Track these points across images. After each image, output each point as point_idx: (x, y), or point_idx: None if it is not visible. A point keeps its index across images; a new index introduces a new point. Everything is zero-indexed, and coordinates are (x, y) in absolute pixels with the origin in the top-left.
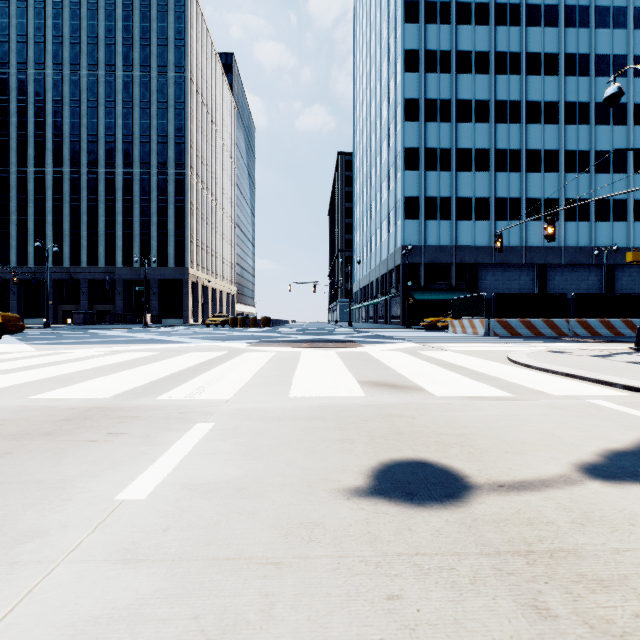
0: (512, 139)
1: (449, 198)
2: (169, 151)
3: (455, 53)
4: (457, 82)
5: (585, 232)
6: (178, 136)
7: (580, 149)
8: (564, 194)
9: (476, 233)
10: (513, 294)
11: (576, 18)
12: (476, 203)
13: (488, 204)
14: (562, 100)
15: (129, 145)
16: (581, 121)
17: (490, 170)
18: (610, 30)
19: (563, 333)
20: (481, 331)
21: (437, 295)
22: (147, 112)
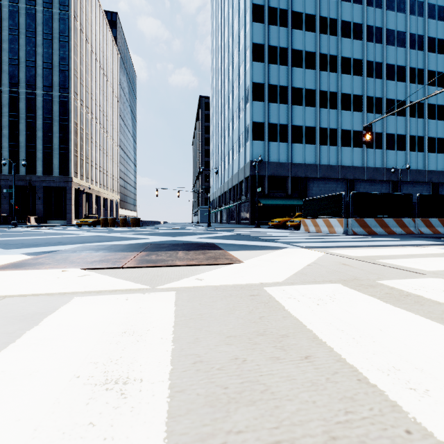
0: (331, 84)
1: (286, 125)
2: (54, 76)
3: (291, 12)
4: (292, 35)
5: (379, 157)
6: (62, 64)
7: (376, 96)
8: None
9: (306, 154)
10: (369, 193)
11: (374, 0)
12: (306, 130)
13: (314, 132)
14: (365, 59)
15: (15, 67)
16: (377, 76)
17: (316, 106)
18: (395, 13)
19: (411, 231)
20: (339, 230)
21: (278, 201)
22: (33, 40)
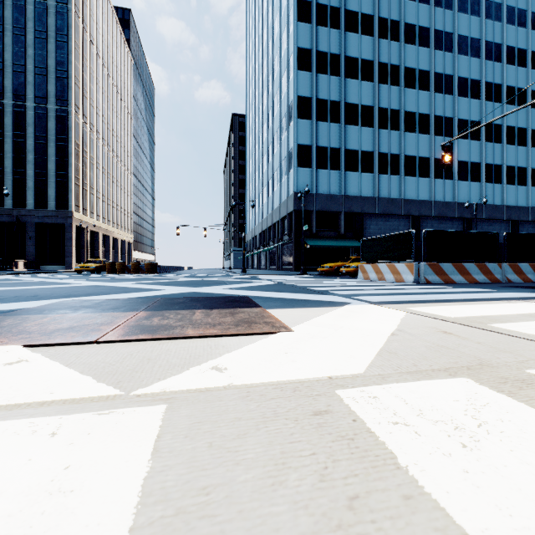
0: (392, 100)
1: (338, 149)
2: (49, 85)
3: (344, 11)
4: (345, 39)
5: (450, 189)
6: (60, 70)
7: (446, 116)
8: (434, 154)
9: (362, 184)
10: (445, 232)
11: None
12: (362, 156)
13: (372, 158)
14: (432, 70)
15: None
16: (447, 91)
17: (374, 126)
18: (468, 15)
19: (496, 279)
20: (409, 277)
21: (328, 242)
22: (21, 39)
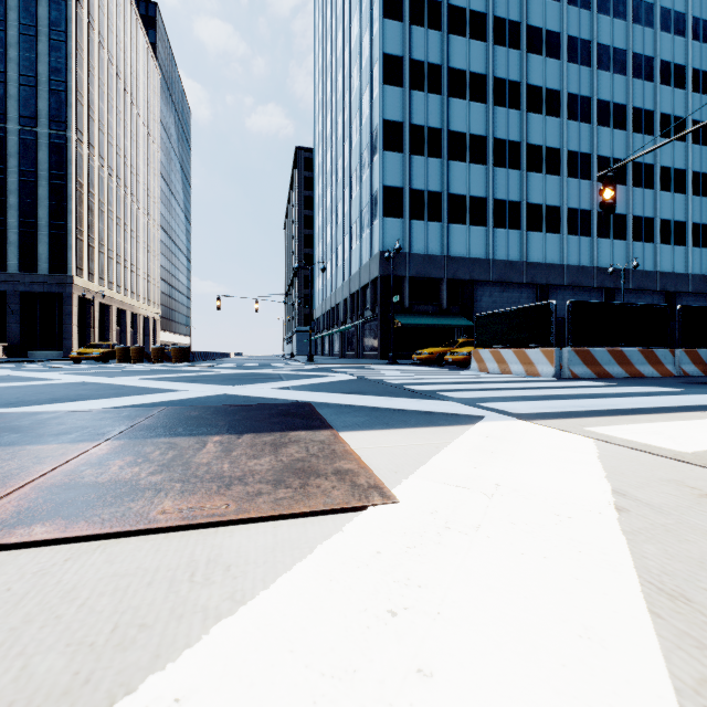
0: (512, 128)
1: (439, 193)
2: (39, 100)
3: (447, 6)
4: (449, 44)
5: (587, 249)
6: (55, 80)
7: (582, 151)
8: (566, 202)
9: (471, 241)
10: (598, 303)
11: None
12: (471, 203)
13: (485, 206)
14: (564, 90)
15: None
16: (583, 118)
17: (487, 163)
18: (611, 18)
19: (668, 371)
20: (546, 369)
21: (426, 319)
22: (0, 36)
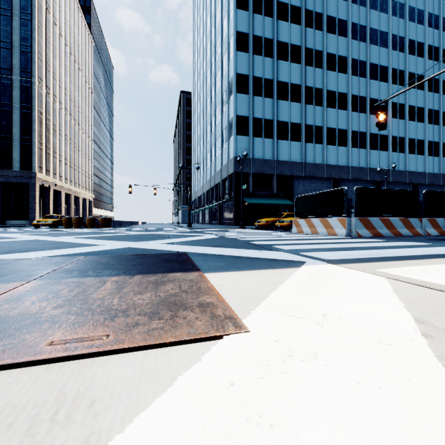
0: (317, 80)
1: (272, 120)
2: (14, 58)
3: (276, 2)
4: (278, 26)
5: (363, 156)
6: (24, 45)
7: (360, 95)
8: (350, 127)
9: (292, 151)
10: (374, 189)
11: None
12: (292, 127)
13: (300, 129)
14: (349, 56)
15: None
16: (361, 74)
17: (301, 102)
18: (378, 12)
19: (417, 232)
20: (341, 231)
21: (263, 200)
22: None
